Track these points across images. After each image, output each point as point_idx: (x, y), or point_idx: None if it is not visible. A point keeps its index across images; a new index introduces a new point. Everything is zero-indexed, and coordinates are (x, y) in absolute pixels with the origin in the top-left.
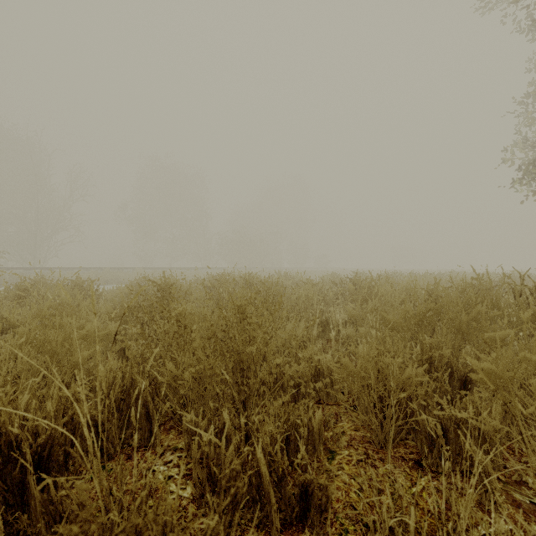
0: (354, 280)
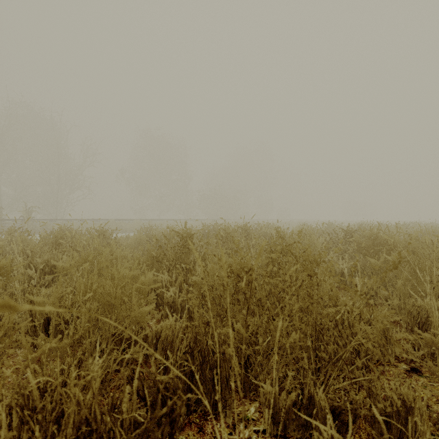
0: (347, 231)
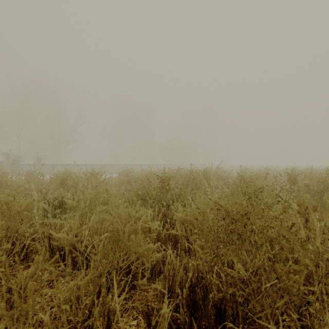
0: (291, 174)
